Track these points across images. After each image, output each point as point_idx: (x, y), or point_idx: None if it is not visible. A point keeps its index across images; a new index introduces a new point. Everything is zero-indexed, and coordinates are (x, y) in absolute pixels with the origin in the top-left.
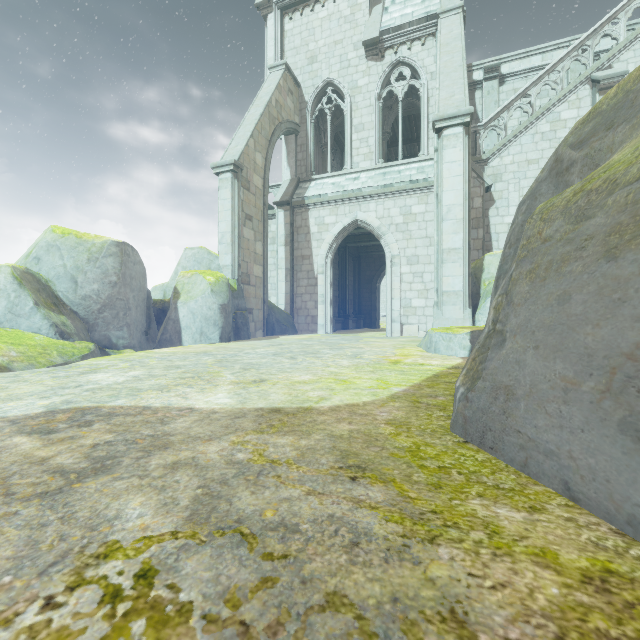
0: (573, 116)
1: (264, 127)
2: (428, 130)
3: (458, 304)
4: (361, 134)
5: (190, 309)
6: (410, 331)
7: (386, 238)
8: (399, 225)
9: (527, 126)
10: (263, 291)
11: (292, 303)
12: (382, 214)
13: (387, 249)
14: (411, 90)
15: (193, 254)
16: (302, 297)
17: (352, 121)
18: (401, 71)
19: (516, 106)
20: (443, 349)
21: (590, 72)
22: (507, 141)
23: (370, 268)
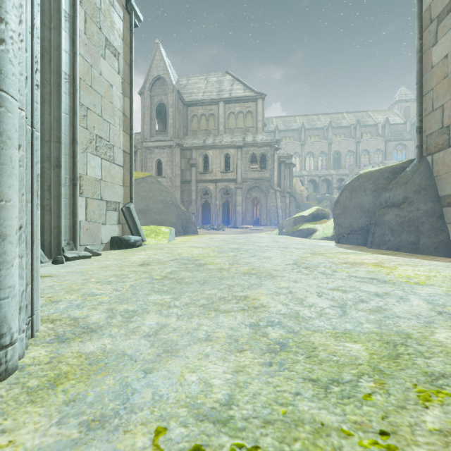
0: None
1: None
2: None
3: None
4: None
5: None
6: None
7: None
8: None
9: None
10: None
11: None
12: None
13: None
14: None
15: None
16: None
17: None
18: None
19: None
20: None
21: None
22: None
23: None
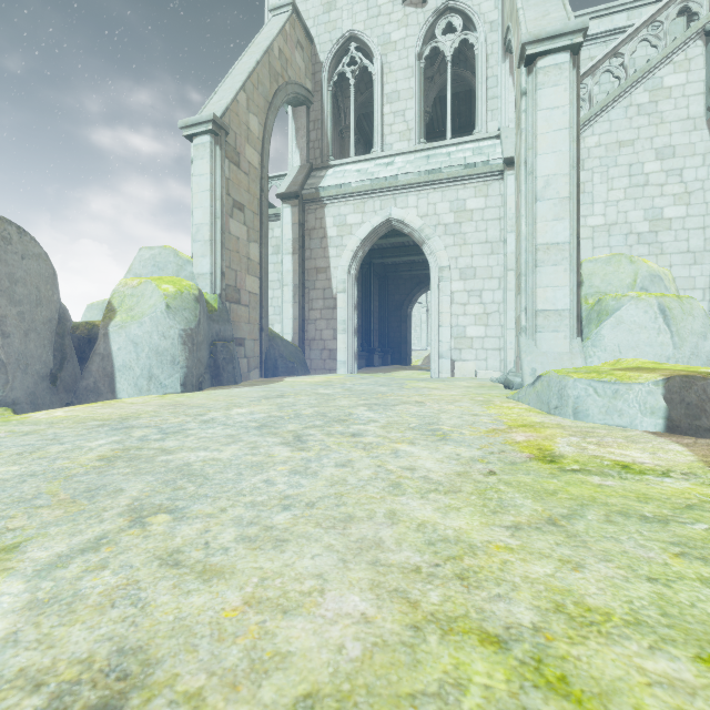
0: (680, 82)
1: (262, 81)
2: (486, 99)
3: (562, 330)
4: (396, 105)
5: (130, 337)
6: (464, 370)
7: (431, 243)
8: (449, 226)
9: (619, 95)
10: (260, 314)
11: (302, 332)
12: (425, 211)
13: (432, 258)
14: (458, 56)
15: (152, 256)
16: (316, 324)
17: (383, 88)
18: (449, 21)
19: (604, 69)
20: (597, 412)
21: (705, 22)
22: (592, 115)
23: (399, 291)
